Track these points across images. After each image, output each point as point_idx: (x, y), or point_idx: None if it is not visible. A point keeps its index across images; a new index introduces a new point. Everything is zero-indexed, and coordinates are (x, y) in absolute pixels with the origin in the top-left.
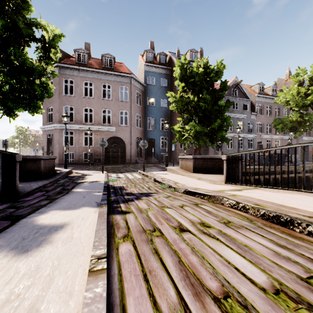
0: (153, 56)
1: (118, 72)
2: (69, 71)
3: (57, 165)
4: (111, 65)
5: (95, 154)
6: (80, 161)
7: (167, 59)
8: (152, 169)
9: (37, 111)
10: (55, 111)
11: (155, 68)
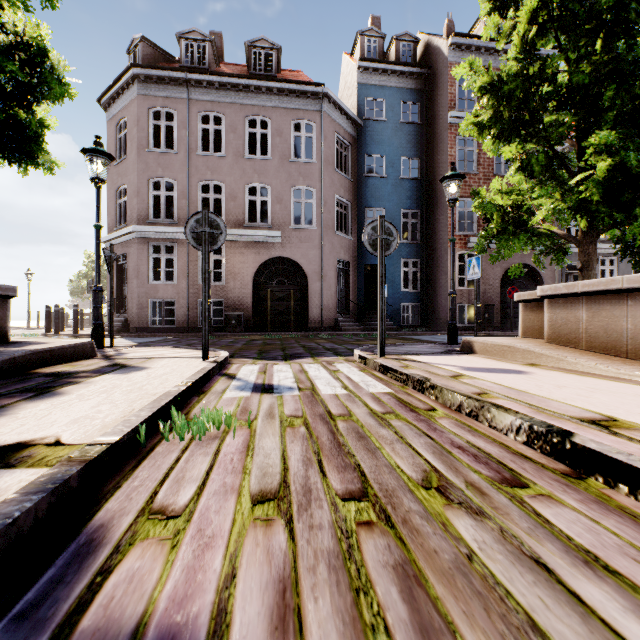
0: (380, 47)
1: (287, 82)
2: (163, 88)
3: (134, 331)
4: (271, 69)
5: (228, 304)
6: (192, 322)
7: (419, 54)
8: (403, 346)
9: (38, 160)
10: (131, 194)
11: (385, 75)
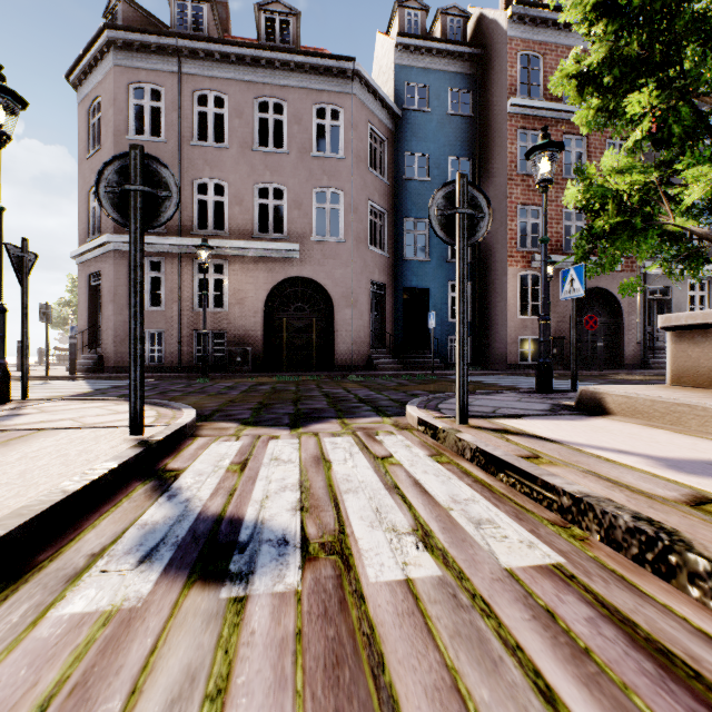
0: (422, 22)
1: (307, 55)
2: (147, 58)
3: (110, 371)
4: (287, 41)
5: (231, 336)
6: (185, 359)
7: (469, 32)
8: (476, 396)
9: None
10: None
11: (430, 55)
